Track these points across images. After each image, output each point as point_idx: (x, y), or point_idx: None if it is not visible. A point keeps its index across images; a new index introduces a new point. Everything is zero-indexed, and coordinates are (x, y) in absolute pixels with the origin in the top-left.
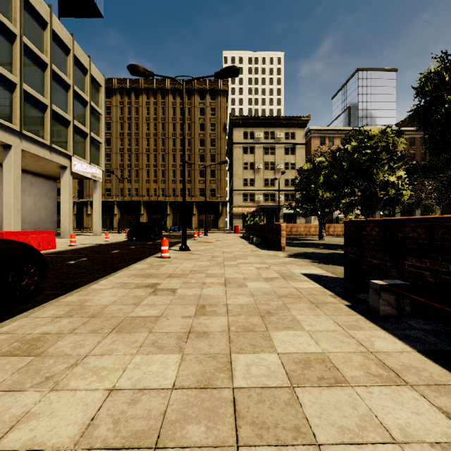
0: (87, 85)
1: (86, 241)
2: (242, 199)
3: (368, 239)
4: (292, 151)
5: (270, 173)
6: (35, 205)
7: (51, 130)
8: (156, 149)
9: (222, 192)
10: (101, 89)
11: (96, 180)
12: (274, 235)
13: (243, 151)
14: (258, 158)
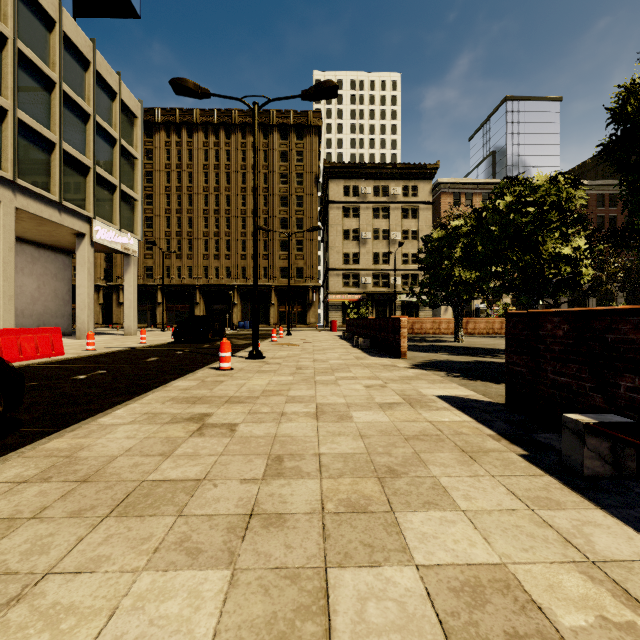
0: (116, 115)
1: (112, 343)
2: (341, 283)
3: (550, 343)
4: (414, 213)
5: (381, 244)
6: (39, 290)
7: (60, 179)
8: (218, 209)
9: (313, 271)
10: (137, 121)
11: (130, 253)
12: (390, 335)
13: (343, 213)
14: (365, 223)
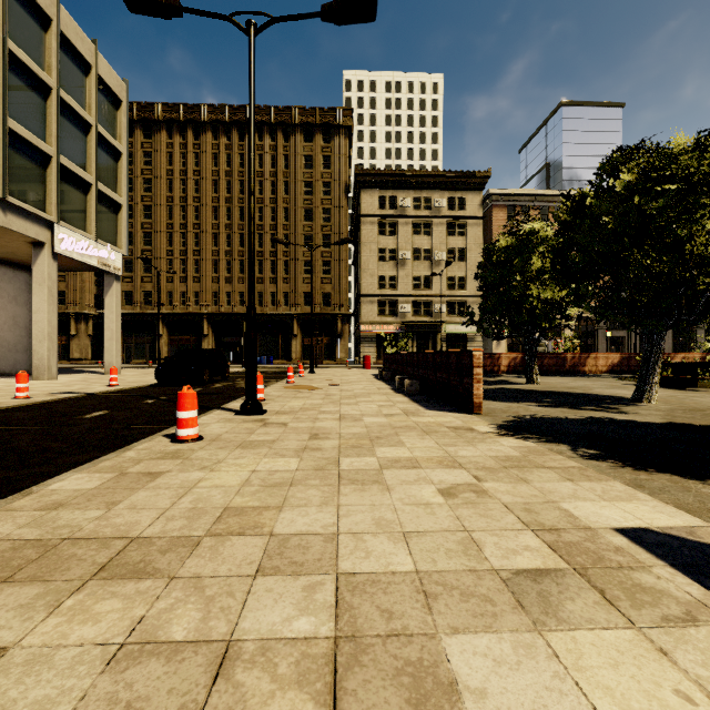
0: (90, 94)
1: (72, 386)
2: (375, 311)
3: None
4: (461, 229)
5: (423, 266)
6: None
7: (4, 167)
8: (230, 224)
9: (342, 298)
10: (121, 105)
11: (110, 271)
12: (452, 377)
13: (378, 229)
14: (404, 241)
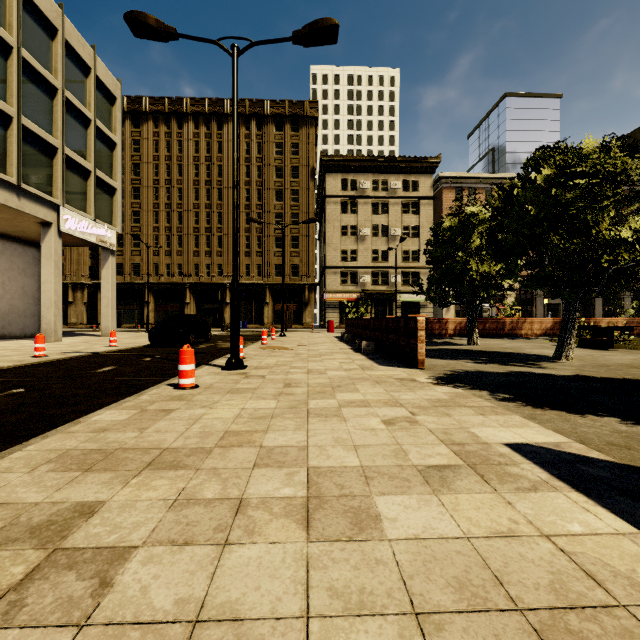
0: (90, 93)
1: (77, 346)
2: (338, 281)
3: None
4: (414, 208)
5: (381, 241)
6: (4, 287)
7: (18, 158)
8: (210, 204)
9: (309, 269)
10: (116, 102)
11: (107, 247)
12: (402, 338)
13: (341, 208)
14: (364, 219)
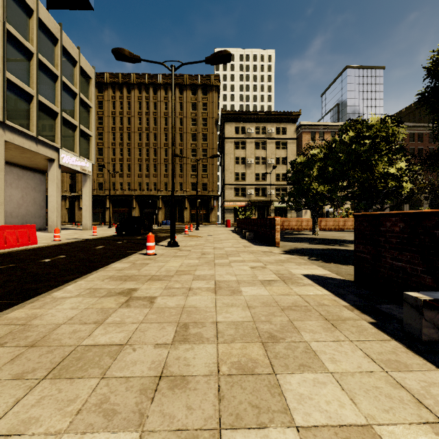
0: (76, 77)
1: (73, 235)
2: (233, 194)
3: (389, 237)
4: (283, 146)
5: (261, 167)
6: (23, 199)
7: (37, 121)
8: (148, 143)
9: (214, 186)
10: (91, 81)
11: (86, 173)
12: (268, 230)
13: (234, 145)
14: (250, 152)
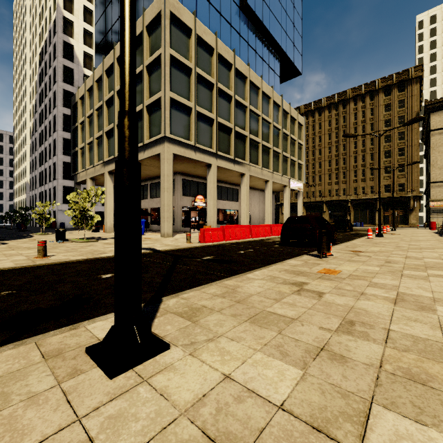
0: (296, 130)
1: None
2: None
3: None
4: None
5: None
6: None
7: (282, 166)
8: (337, 154)
9: (413, 185)
10: (302, 127)
11: (300, 190)
12: None
13: None
14: None
